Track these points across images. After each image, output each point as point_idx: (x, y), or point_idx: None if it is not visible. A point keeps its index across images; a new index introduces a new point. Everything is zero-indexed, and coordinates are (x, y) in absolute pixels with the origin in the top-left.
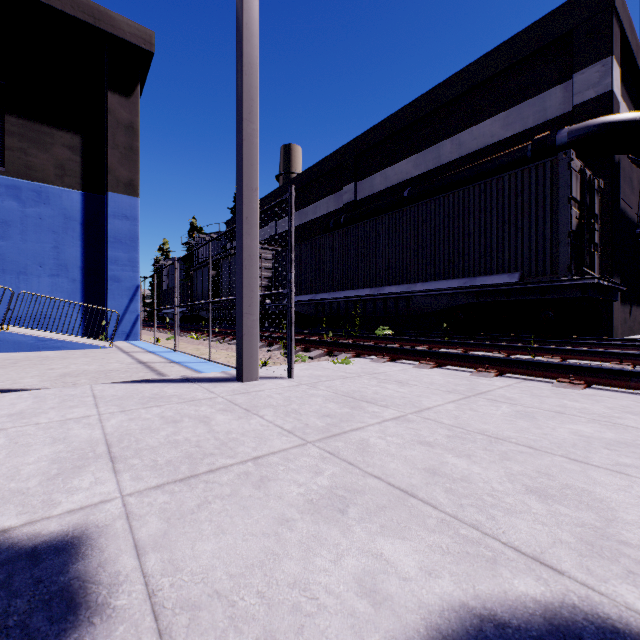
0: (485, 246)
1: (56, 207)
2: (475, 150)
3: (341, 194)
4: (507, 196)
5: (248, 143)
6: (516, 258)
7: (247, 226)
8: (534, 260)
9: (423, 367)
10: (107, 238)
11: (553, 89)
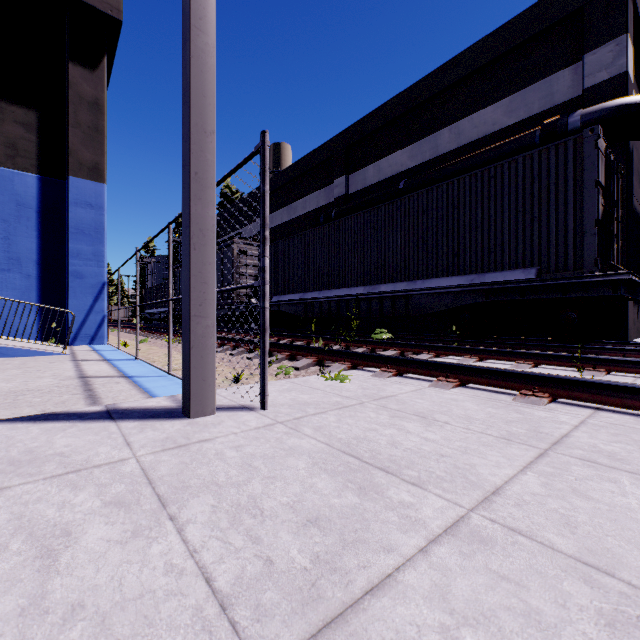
0: (495, 238)
1: (6, 192)
2: (475, 139)
3: (332, 188)
4: (521, 181)
5: (198, 62)
6: (532, 251)
7: (197, 186)
8: (553, 253)
9: (443, 386)
10: (67, 228)
11: (561, 72)
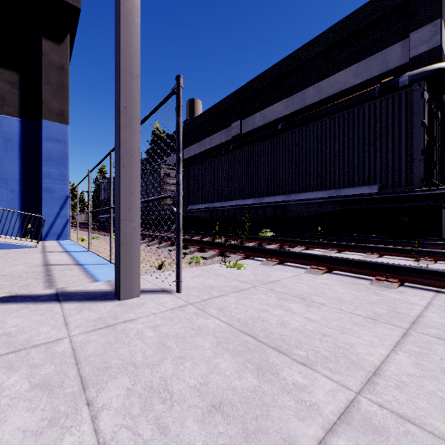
0: (348, 164)
1: None
2: (332, 94)
3: (230, 129)
4: (367, 122)
5: (127, 20)
6: (375, 173)
7: (125, 117)
8: (391, 174)
9: (315, 272)
10: (41, 157)
11: (393, 46)
